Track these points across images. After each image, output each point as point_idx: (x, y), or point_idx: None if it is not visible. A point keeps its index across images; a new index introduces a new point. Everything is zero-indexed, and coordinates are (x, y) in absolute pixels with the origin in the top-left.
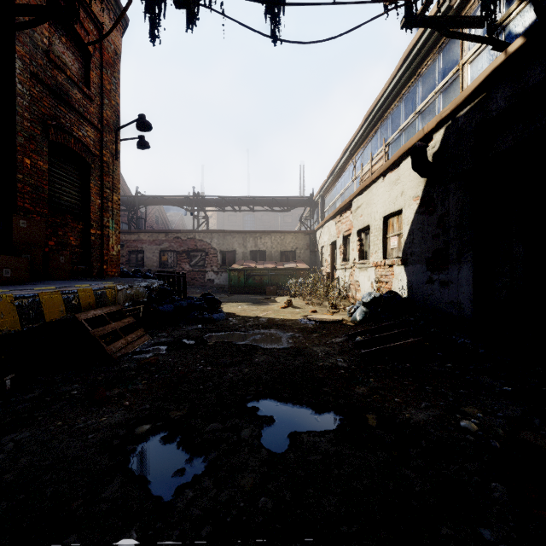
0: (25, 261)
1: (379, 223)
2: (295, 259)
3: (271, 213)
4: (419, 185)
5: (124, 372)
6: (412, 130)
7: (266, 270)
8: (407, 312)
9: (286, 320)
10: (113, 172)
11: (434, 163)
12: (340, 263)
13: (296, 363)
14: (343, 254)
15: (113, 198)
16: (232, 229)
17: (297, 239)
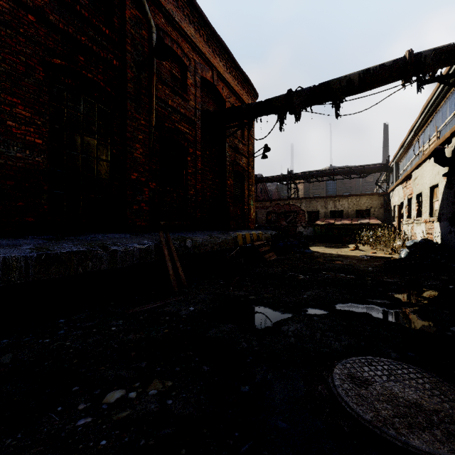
0: (235, 223)
1: (427, 191)
2: (369, 216)
3: (352, 175)
4: (445, 169)
5: (273, 263)
6: (452, 125)
7: (343, 225)
8: (435, 252)
9: (350, 255)
10: (252, 176)
11: (450, 158)
12: (405, 219)
13: (346, 267)
14: (407, 212)
15: (252, 189)
16: (316, 191)
17: (371, 200)
